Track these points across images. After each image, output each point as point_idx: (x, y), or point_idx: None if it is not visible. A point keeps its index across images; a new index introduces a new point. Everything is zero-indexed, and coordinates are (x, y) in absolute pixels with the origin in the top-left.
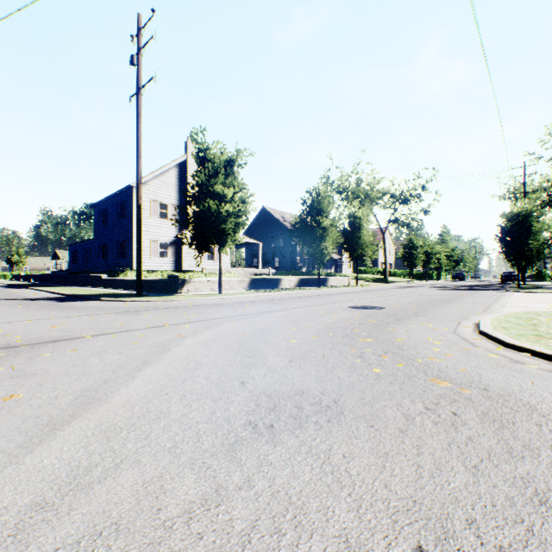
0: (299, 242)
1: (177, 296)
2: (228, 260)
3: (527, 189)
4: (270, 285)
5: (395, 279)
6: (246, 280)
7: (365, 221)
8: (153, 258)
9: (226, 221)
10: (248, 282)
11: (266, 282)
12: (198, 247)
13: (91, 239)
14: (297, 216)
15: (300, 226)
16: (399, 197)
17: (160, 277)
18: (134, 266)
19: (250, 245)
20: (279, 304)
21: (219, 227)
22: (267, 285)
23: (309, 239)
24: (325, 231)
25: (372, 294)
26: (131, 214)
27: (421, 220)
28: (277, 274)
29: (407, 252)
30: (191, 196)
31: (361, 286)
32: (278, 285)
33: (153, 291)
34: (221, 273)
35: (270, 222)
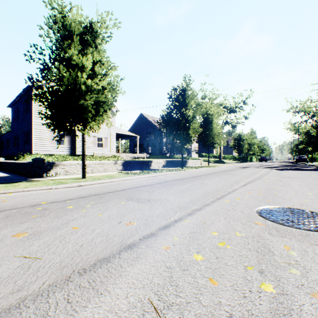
0: (166, 132)
1: (23, 183)
2: (114, 147)
3: (317, 100)
4: (142, 166)
5: (225, 160)
6: (120, 163)
7: (215, 117)
8: (51, 145)
9: (84, 95)
10: (122, 164)
11: (139, 164)
12: (57, 127)
13: (10, 131)
14: (164, 110)
15: (167, 118)
16: (229, 108)
17: (57, 159)
18: (34, 150)
19: (131, 137)
20: (140, 204)
21: (76, 102)
22: (140, 167)
23: (174, 128)
24: (188, 121)
25: (236, 176)
26: (31, 109)
27: (243, 123)
28: (150, 158)
29: (237, 143)
30: (40, 63)
31: (213, 167)
32: (148, 167)
33: (23, 174)
34: (84, 156)
35: (145, 123)
